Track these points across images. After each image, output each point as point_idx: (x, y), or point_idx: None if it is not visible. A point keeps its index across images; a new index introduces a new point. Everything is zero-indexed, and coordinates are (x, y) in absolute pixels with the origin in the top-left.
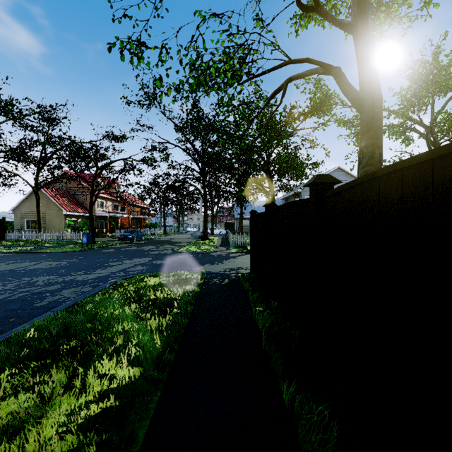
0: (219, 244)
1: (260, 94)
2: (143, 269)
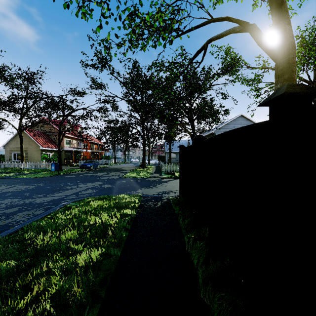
0: (153, 171)
1: (185, 57)
2: (92, 192)
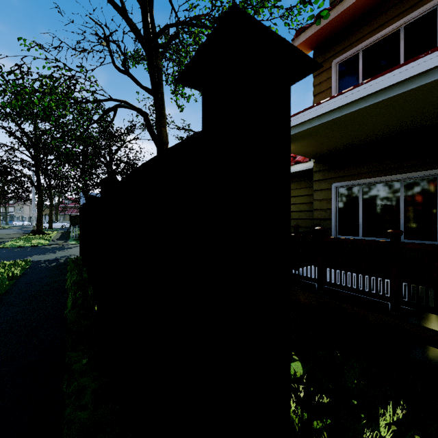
0: (56, 238)
1: (98, 104)
2: None
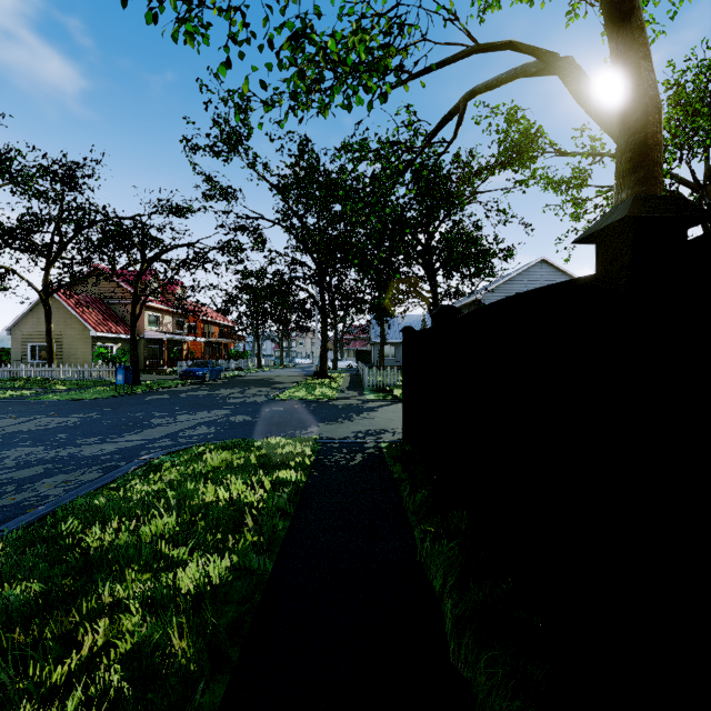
0: (346, 386)
1: (416, 129)
2: (209, 432)
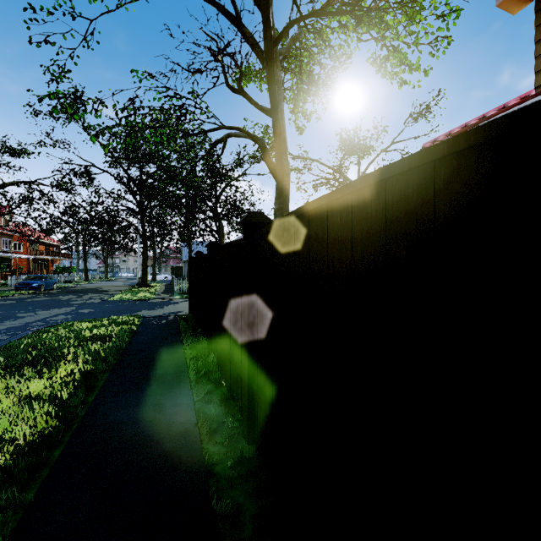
0: (161, 291)
1: (204, 137)
2: (68, 318)
